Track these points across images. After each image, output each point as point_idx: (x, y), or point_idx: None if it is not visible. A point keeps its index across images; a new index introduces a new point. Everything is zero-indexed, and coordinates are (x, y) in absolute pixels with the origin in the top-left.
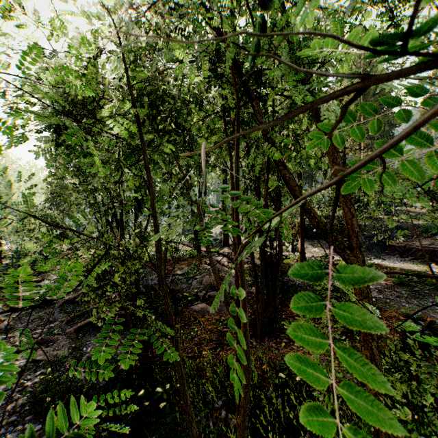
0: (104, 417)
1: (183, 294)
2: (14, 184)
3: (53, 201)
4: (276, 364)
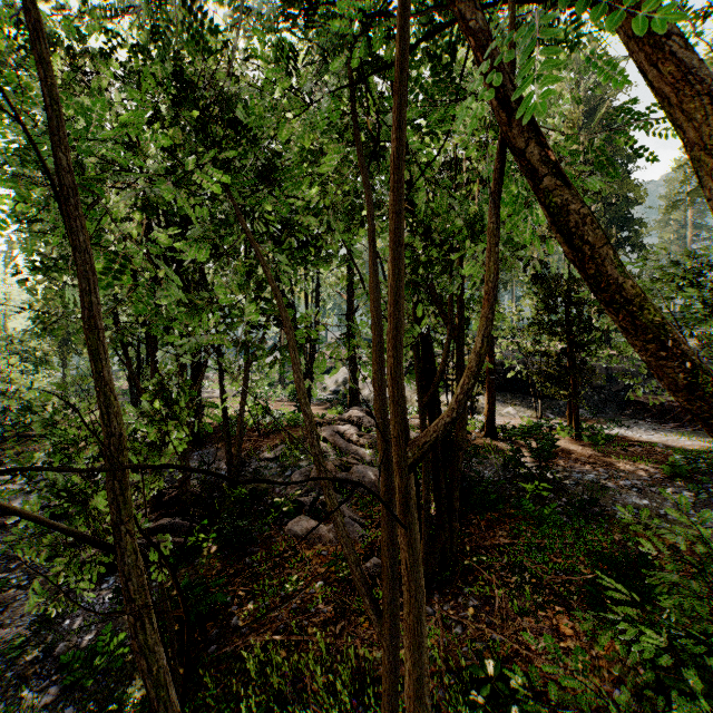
0: None
1: (272, 500)
2: None
3: (47, 325)
4: (461, 663)
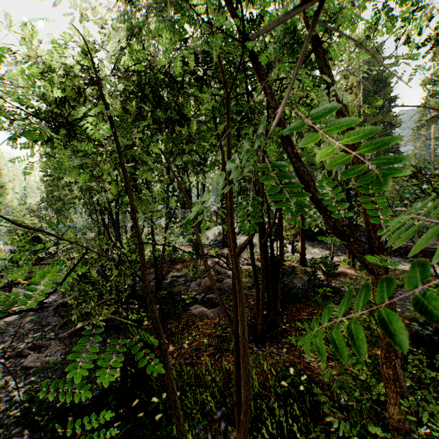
0: (96, 429)
1: (180, 297)
2: (8, 184)
3: (48, 201)
4: (278, 371)
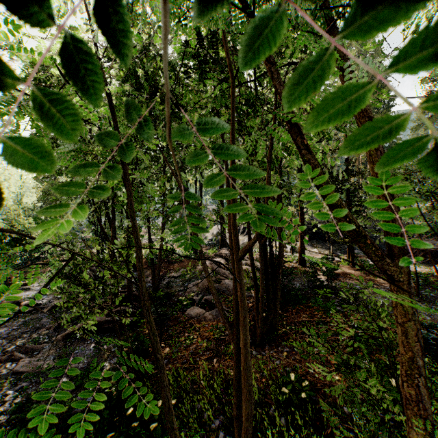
0: None
1: (178, 298)
2: (4, 183)
3: (45, 201)
4: (278, 376)
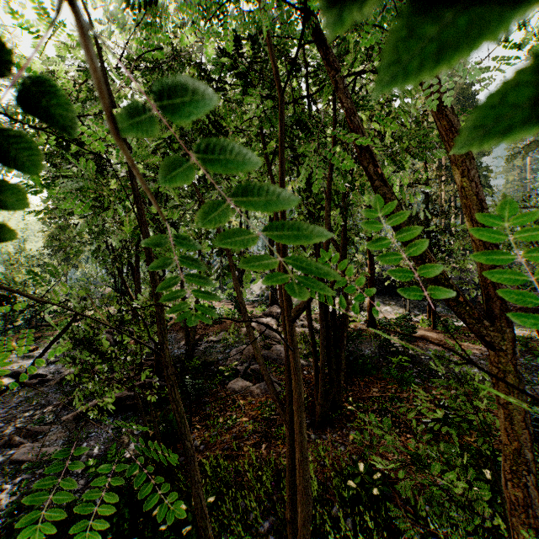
0: None
1: (218, 368)
2: None
3: (53, 247)
4: (343, 467)
